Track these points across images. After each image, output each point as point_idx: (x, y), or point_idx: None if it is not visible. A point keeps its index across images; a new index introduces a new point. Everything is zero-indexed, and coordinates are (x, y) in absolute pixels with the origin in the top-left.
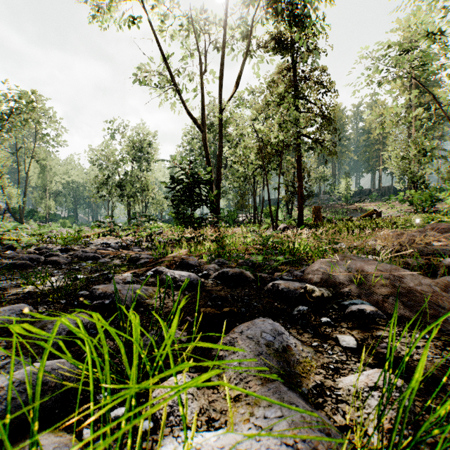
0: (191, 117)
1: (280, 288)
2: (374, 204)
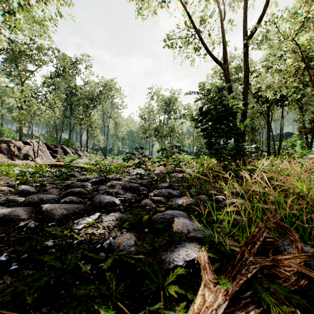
0: (214, 56)
1: None
2: None
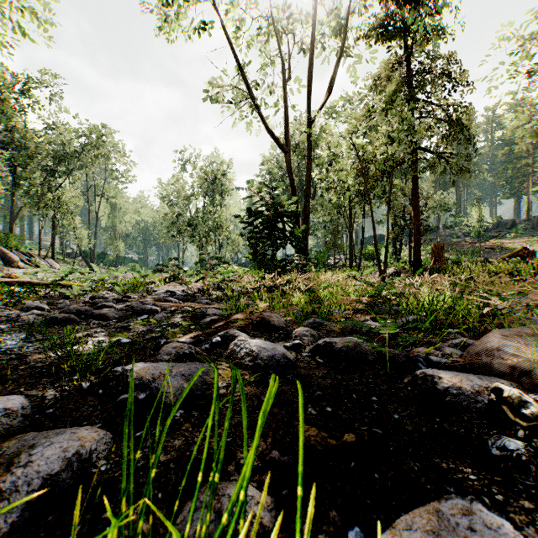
0: (272, 135)
1: (440, 387)
2: (520, 240)
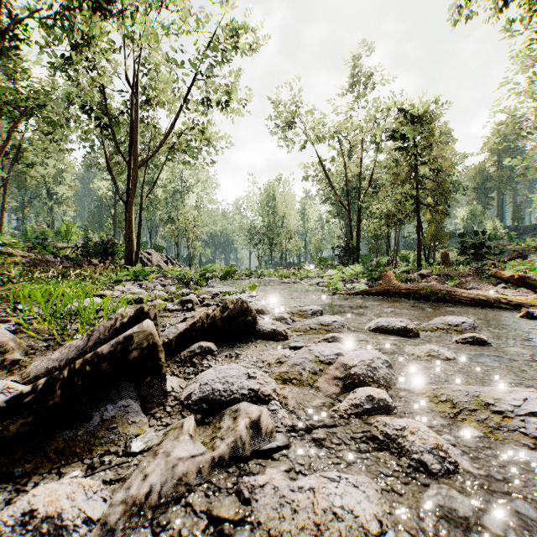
0: (341, 202)
1: None
2: None
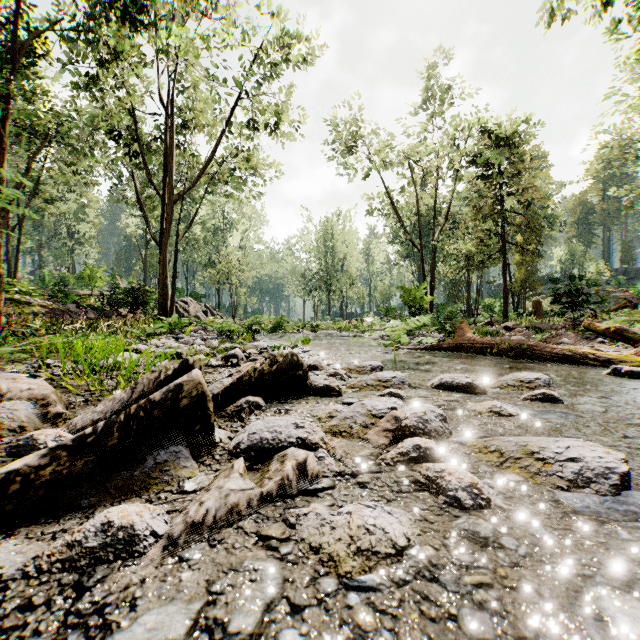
0: (411, 241)
1: None
2: None
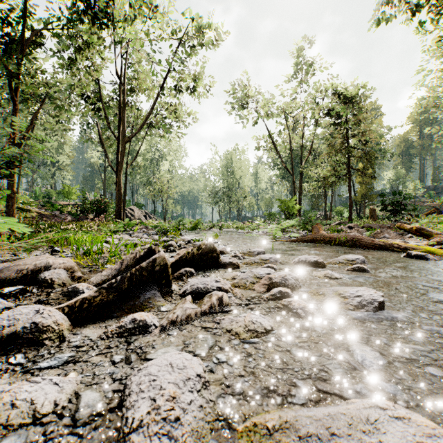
0: (286, 168)
1: None
2: None
